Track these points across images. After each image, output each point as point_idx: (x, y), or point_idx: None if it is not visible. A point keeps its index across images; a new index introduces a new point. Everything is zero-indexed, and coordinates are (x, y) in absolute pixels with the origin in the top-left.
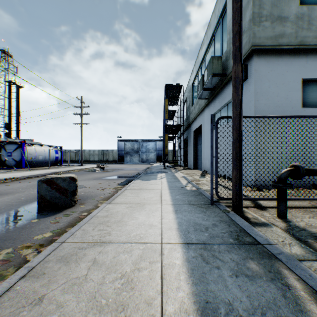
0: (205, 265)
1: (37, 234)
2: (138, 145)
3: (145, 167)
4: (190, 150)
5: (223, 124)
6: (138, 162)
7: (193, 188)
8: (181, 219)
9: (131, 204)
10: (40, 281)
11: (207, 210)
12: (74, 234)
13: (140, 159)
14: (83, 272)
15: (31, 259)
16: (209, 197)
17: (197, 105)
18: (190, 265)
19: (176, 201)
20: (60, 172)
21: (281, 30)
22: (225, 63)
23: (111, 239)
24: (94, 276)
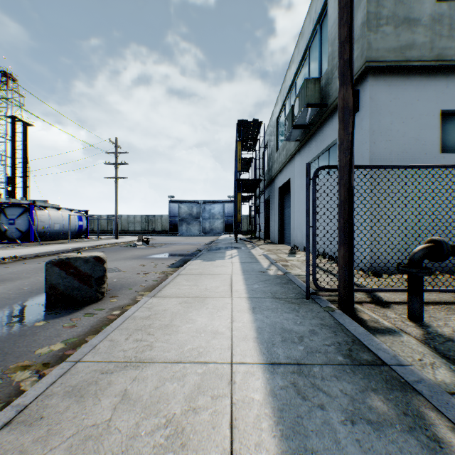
0: (301, 402)
1: (42, 345)
2: (198, 208)
3: (209, 241)
4: (274, 216)
5: (324, 178)
6: (198, 233)
7: (278, 273)
8: (261, 322)
9: (185, 297)
10: (34, 431)
11: (301, 308)
12: (96, 347)
13: (202, 228)
14: (106, 415)
15: (28, 389)
16: (302, 286)
17: (284, 150)
18: (278, 403)
19: (253, 293)
20: (84, 248)
21: (409, 39)
22: (325, 88)
23: (153, 357)
24: (122, 422)
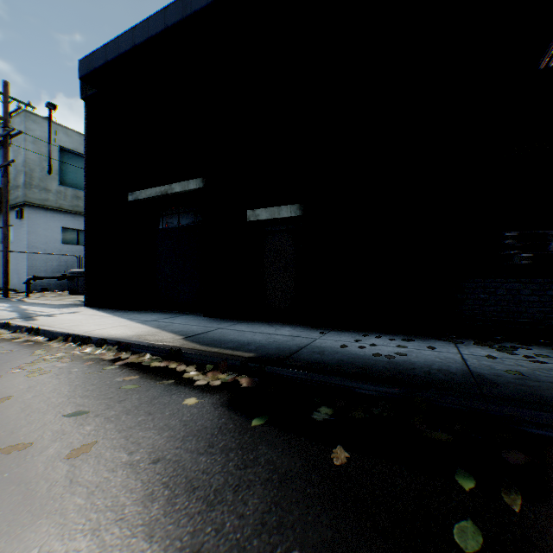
0: None
1: None
2: None
3: None
4: None
5: None
6: None
7: None
8: None
9: None
10: None
11: None
12: None
13: None
14: None
15: None
16: None
17: None
18: None
19: None
20: None
21: (48, 197)
22: None
23: None
24: None
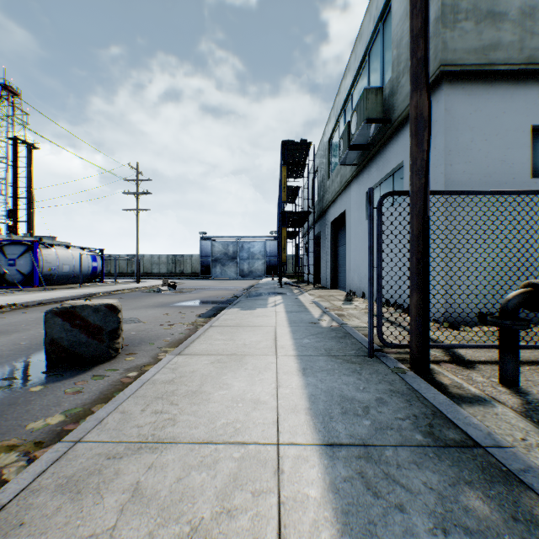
0: (372, 500)
1: (36, 417)
2: (235, 247)
3: (248, 285)
4: (326, 256)
5: (392, 206)
6: (235, 276)
7: (333, 325)
8: (314, 388)
9: (219, 355)
10: None
11: (364, 369)
12: (103, 422)
13: (239, 270)
14: (109, 521)
15: (12, 478)
16: (363, 341)
17: (338, 176)
18: (341, 502)
19: (303, 349)
20: (98, 294)
21: (494, 37)
22: (389, 99)
23: (176, 435)
24: (130, 531)
